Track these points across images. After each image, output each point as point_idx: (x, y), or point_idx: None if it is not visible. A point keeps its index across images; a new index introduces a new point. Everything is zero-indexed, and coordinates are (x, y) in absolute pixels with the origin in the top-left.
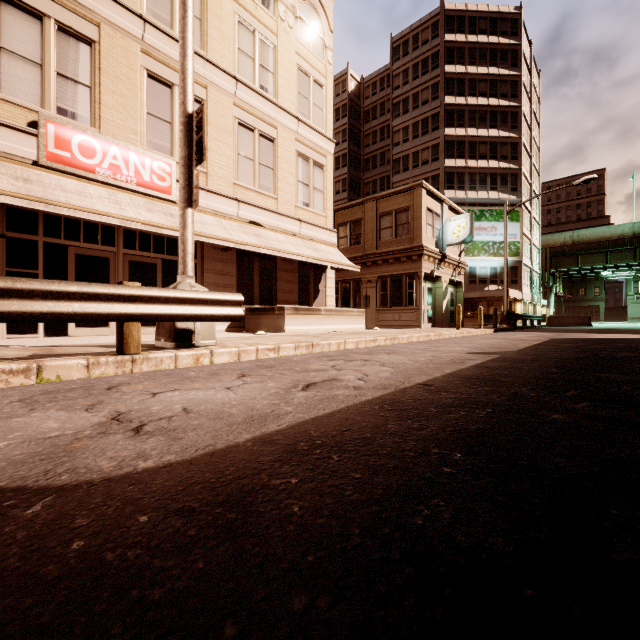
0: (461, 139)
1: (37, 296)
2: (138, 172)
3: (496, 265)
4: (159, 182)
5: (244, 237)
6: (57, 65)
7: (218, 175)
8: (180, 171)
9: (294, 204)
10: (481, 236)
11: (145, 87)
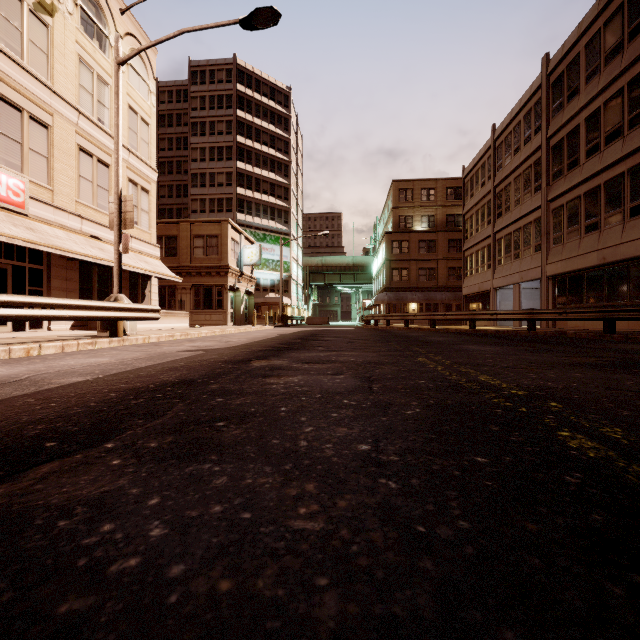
0: (250, 174)
1: (93, 309)
2: None
3: (274, 278)
4: (14, 197)
5: (94, 251)
6: None
7: (63, 193)
8: (116, 232)
9: None
10: (264, 254)
11: None
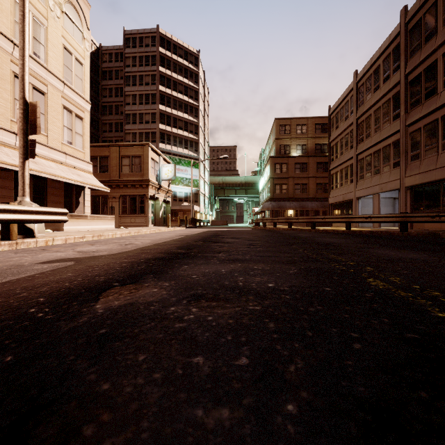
0: (169, 114)
1: None
2: None
3: (187, 191)
4: None
5: None
6: None
7: None
8: (21, 136)
9: (61, 141)
10: (180, 174)
11: None
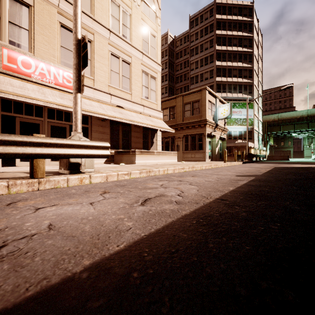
0: (224, 67)
1: None
2: (55, 77)
3: (241, 130)
4: (67, 83)
5: (114, 113)
6: (9, 17)
7: (100, 81)
8: (73, 72)
9: (140, 97)
10: (234, 115)
11: (60, 32)
